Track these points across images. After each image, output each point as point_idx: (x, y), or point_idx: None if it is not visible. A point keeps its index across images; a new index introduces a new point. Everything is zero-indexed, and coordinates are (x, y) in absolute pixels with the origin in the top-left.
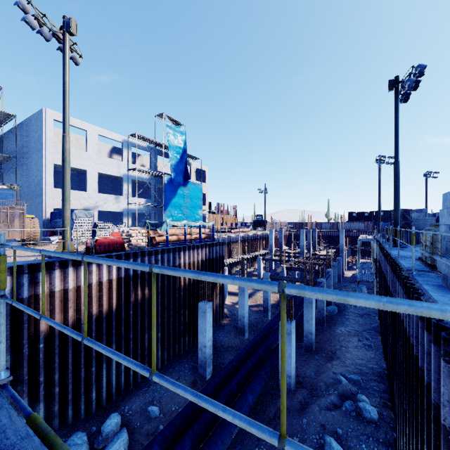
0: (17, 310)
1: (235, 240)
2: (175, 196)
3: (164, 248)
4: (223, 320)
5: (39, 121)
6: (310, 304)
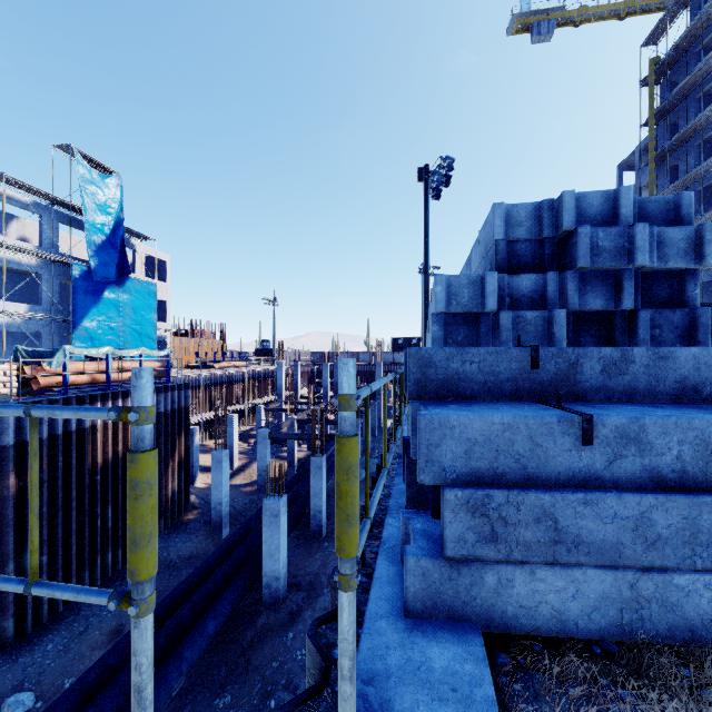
0: None
1: (221, 381)
2: (99, 302)
3: (57, 398)
4: (187, 515)
5: None
6: (319, 469)
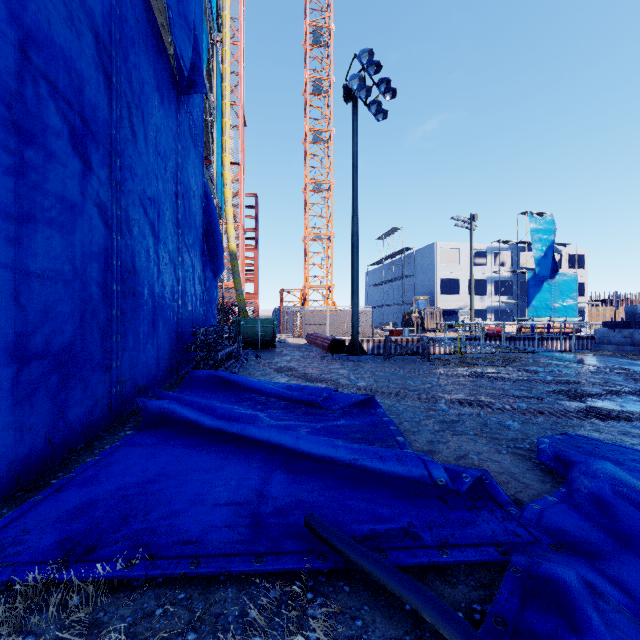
0: None
1: None
2: (539, 291)
3: (530, 337)
4: None
5: (431, 251)
6: None
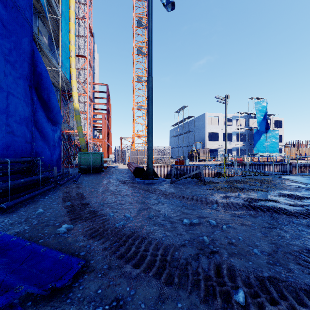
0: (219, 175)
1: (308, 165)
2: (260, 139)
3: (258, 163)
4: None
5: (203, 117)
6: None
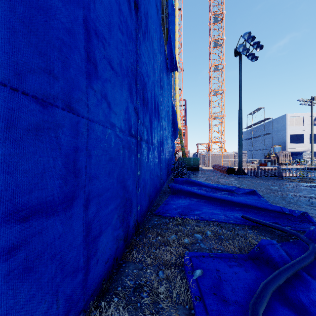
0: None
1: None
2: None
3: None
4: None
5: (283, 119)
6: None
